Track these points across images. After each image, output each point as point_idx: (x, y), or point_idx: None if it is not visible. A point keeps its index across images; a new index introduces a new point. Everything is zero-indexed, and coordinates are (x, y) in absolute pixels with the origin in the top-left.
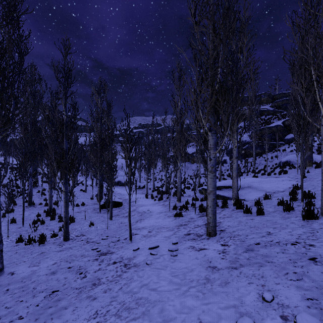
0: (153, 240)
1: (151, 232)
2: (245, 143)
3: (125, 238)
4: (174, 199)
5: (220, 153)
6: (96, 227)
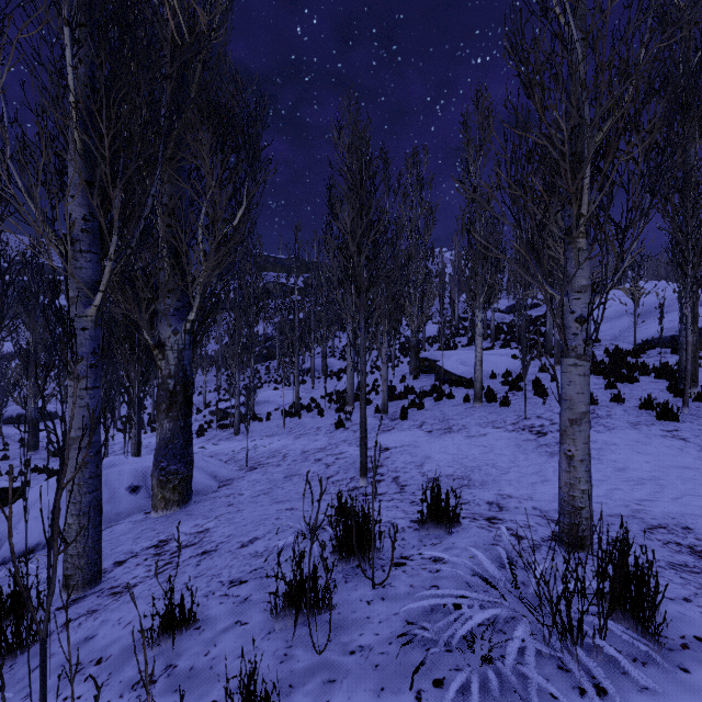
0: (195, 448)
1: None
2: (268, 338)
3: None
4: None
5: None
6: None
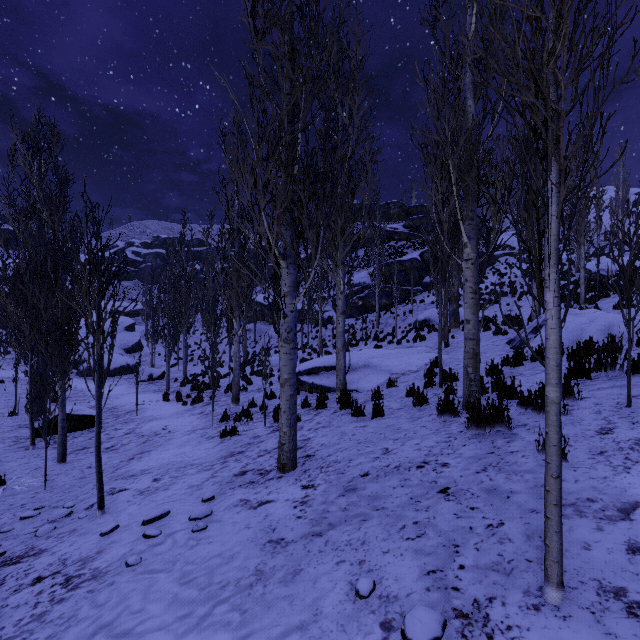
0: (159, 499)
1: (160, 481)
2: (364, 287)
3: (91, 506)
4: (227, 399)
5: (321, 304)
6: (11, 488)
